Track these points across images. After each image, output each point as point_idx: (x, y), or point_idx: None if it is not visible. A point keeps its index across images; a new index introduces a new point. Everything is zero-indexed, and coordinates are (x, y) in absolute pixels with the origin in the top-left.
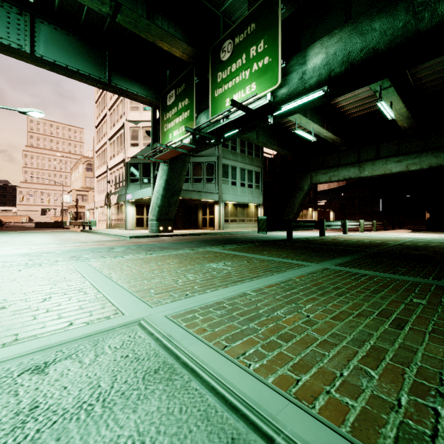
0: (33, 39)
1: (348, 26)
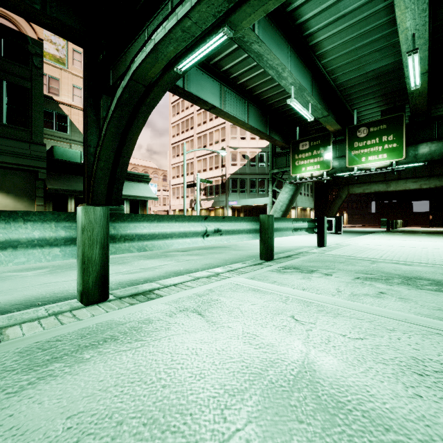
0: (248, 115)
1: (442, 142)
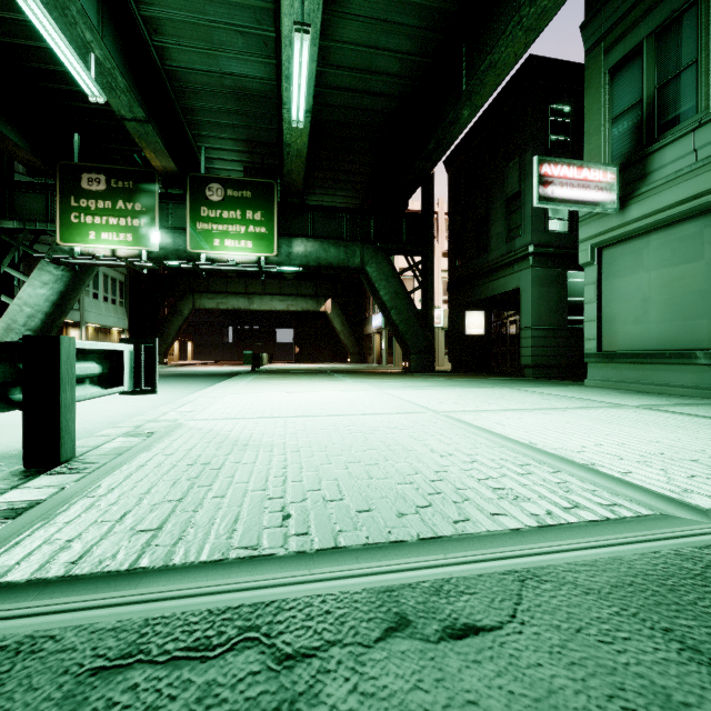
0: None
1: (318, 242)
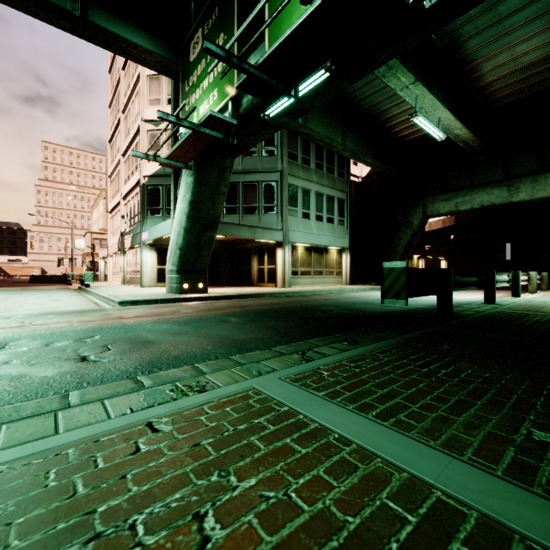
0: None
1: None
